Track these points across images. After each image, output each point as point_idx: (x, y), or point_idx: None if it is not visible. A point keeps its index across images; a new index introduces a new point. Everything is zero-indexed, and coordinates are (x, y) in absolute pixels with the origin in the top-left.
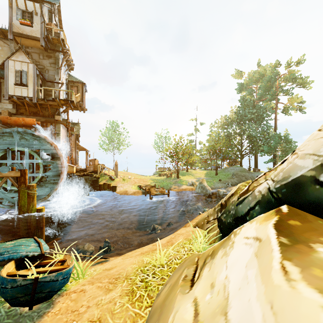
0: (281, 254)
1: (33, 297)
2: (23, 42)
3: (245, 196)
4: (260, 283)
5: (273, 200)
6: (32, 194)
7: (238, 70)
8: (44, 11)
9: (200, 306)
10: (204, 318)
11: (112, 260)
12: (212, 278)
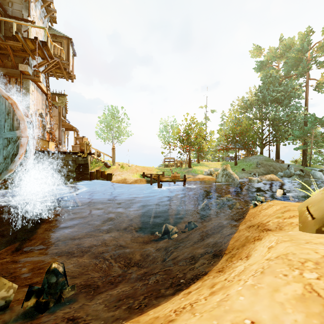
0: None
1: None
2: None
3: None
4: None
5: None
6: None
7: (258, 45)
8: None
9: None
10: None
11: None
12: None
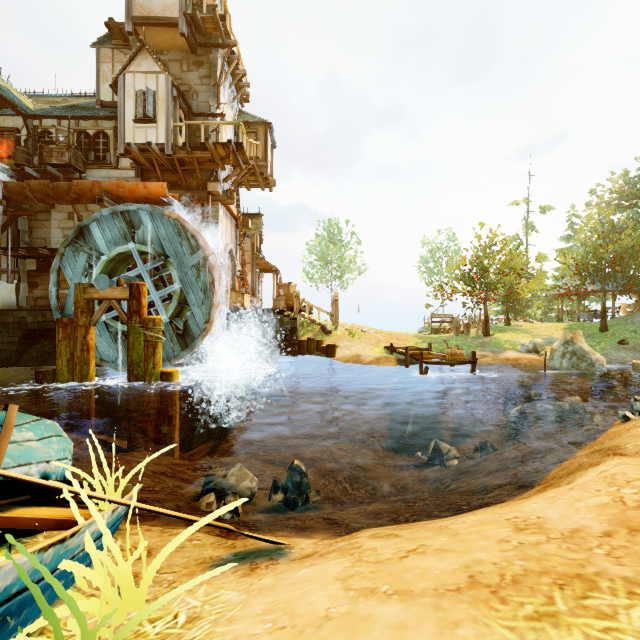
0: None
1: None
2: (153, 40)
3: None
4: None
5: None
6: (152, 338)
7: None
8: None
9: None
10: None
11: (298, 562)
12: None
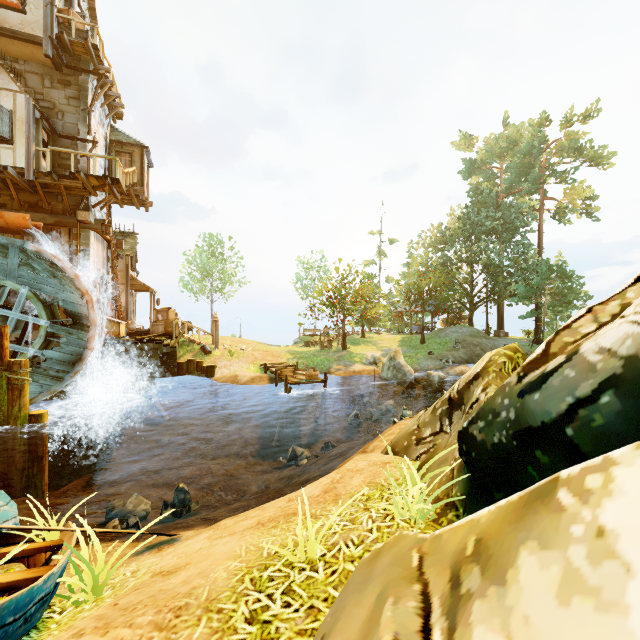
0: None
1: None
2: (5, 47)
3: (542, 369)
4: None
5: None
6: (18, 381)
7: (466, 133)
8: None
9: None
10: None
11: (186, 539)
12: None
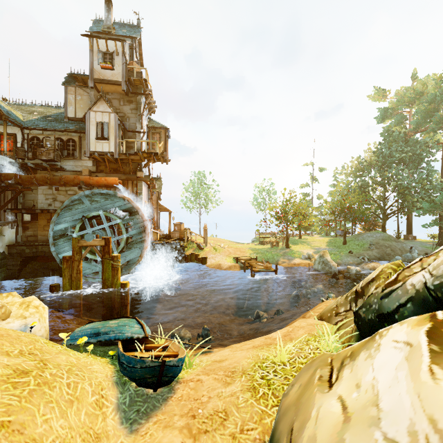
0: (430, 359)
1: (160, 379)
2: (103, 88)
3: (393, 287)
4: (409, 381)
5: (430, 299)
6: (116, 265)
7: (380, 88)
8: (125, 50)
9: (347, 401)
10: (354, 410)
11: (218, 351)
12: (356, 379)
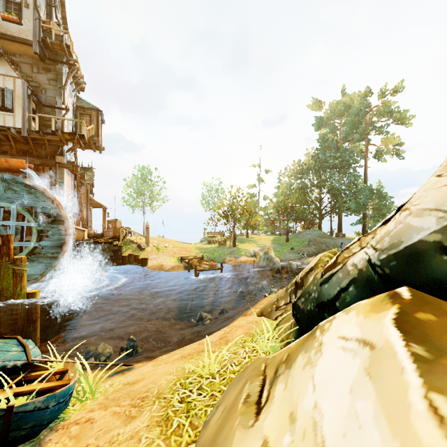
0: (423, 379)
1: (5, 438)
2: (7, 46)
3: (332, 271)
4: (387, 435)
5: (376, 278)
6: (20, 271)
7: (317, 99)
8: (39, 3)
9: None
10: None
11: (139, 367)
12: (290, 403)
